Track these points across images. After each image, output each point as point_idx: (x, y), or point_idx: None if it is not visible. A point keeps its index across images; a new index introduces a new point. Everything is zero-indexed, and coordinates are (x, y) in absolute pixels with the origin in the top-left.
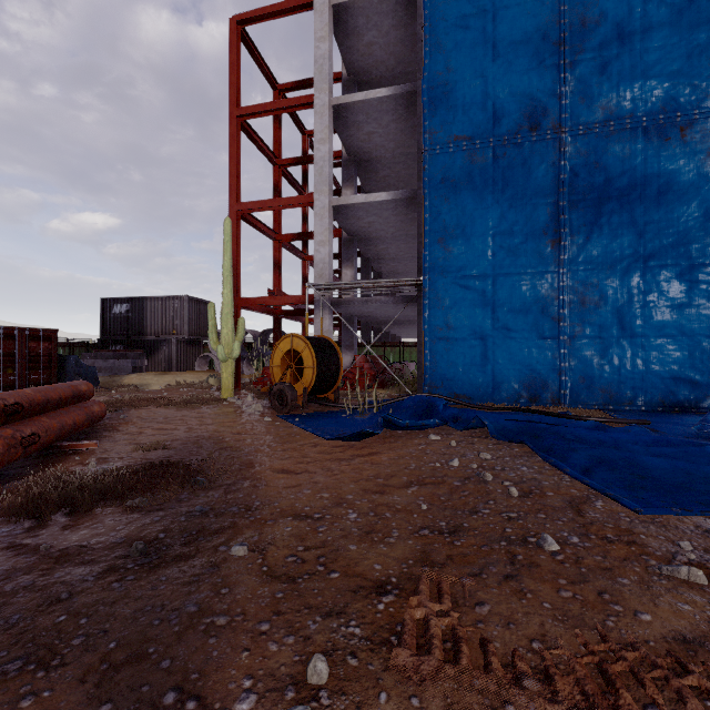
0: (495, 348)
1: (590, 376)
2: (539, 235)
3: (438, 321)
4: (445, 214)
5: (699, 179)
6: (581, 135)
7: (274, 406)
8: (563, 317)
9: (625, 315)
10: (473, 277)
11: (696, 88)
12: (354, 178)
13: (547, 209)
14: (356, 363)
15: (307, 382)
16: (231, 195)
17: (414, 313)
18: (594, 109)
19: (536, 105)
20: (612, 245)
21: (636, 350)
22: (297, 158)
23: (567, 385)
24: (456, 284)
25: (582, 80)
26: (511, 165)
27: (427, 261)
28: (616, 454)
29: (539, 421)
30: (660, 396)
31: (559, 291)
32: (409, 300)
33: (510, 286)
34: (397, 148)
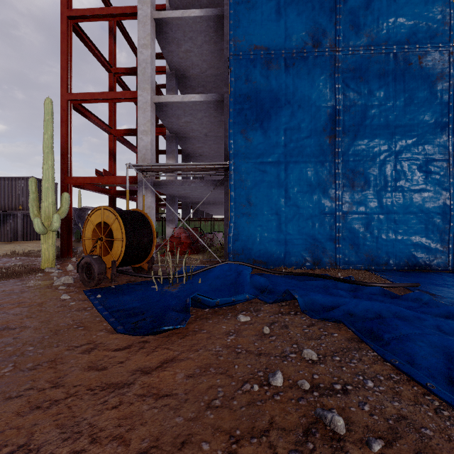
0: (287, 222)
1: (358, 244)
2: (320, 131)
3: (242, 198)
4: (247, 110)
5: (432, 96)
6: (351, 55)
7: (82, 279)
8: (338, 197)
9: (382, 197)
10: (269, 163)
11: (429, 27)
12: (175, 88)
13: (326, 111)
14: (175, 234)
15: (117, 254)
16: (61, 86)
17: (221, 195)
18: (360, 35)
19: (318, 27)
20: (373, 142)
21: (389, 223)
22: (129, 68)
23: (341, 251)
24: (256, 168)
25: (352, 11)
26: (299, 74)
27: (232, 148)
28: (453, 343)
29: (333, 287)
30: (406, 258)
31: (335, 176)
32: (218, 182)
33: (299, 172)
34: (209, 68)
